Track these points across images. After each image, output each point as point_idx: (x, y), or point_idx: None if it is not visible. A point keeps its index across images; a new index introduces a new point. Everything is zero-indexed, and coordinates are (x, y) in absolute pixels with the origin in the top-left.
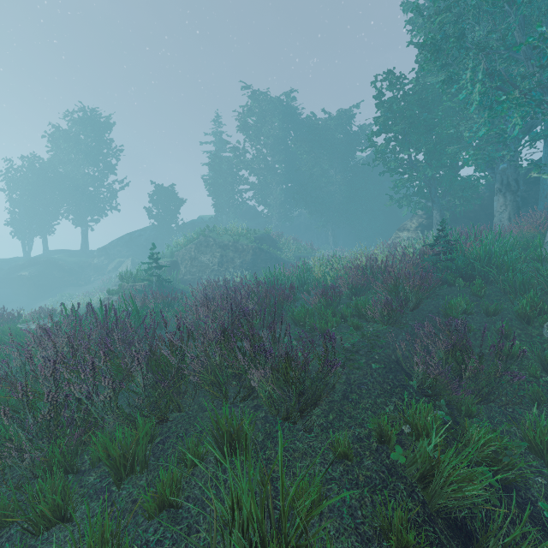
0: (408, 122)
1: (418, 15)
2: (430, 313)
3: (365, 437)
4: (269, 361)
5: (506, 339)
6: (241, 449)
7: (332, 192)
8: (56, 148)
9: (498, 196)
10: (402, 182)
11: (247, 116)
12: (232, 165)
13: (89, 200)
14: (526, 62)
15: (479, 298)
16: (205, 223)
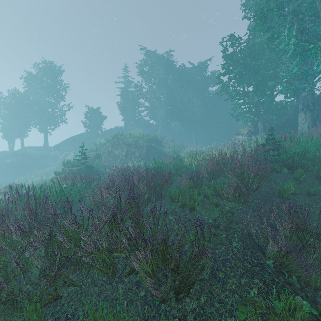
0: (243, 66)
1: (249, 0)
2: (267, 194)
3: None
4: (149, 246)
5: None
6: None
7: (195, 111)
8: (28, 85)
9: (301, 113)
10: (239, 105)
11: (143, 66)
12: (134, 96)
13: (48, 117)
14: None
15: (300, 182)
16: (118, 130)
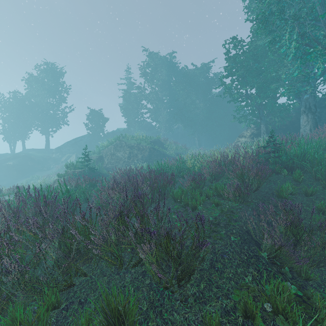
0: (246, 69)
1: (252, 2)
2: (267, 194)
3: (231, 309)
4: (153, 239)
5: (323, 214)
6: (126, 323)
7: (198, 113)
8: (30, 87)
9: (303, 115)
10: (242, 107)
11: (146, 67)
12: (137, 97)
13: (50, 119)
14: (325, 27)
15: (299, 183)
16: (121, 132)
